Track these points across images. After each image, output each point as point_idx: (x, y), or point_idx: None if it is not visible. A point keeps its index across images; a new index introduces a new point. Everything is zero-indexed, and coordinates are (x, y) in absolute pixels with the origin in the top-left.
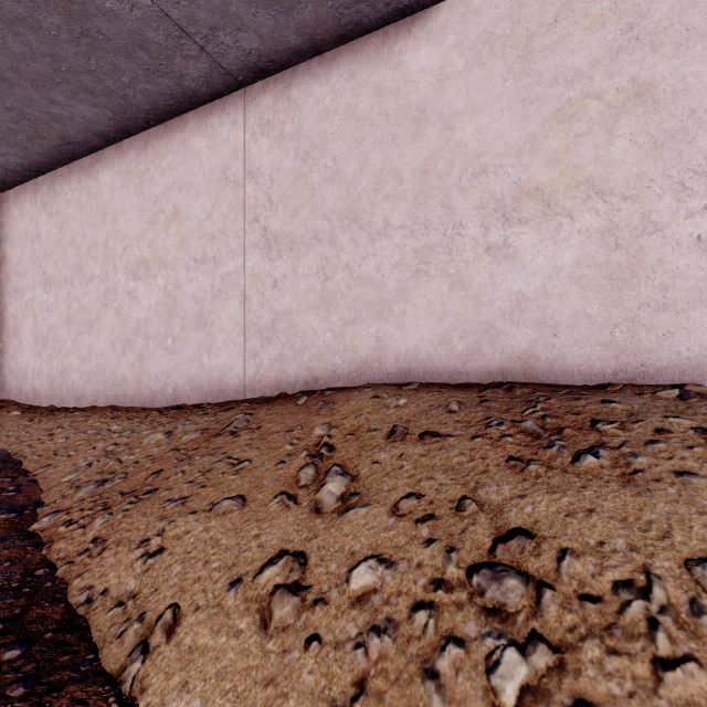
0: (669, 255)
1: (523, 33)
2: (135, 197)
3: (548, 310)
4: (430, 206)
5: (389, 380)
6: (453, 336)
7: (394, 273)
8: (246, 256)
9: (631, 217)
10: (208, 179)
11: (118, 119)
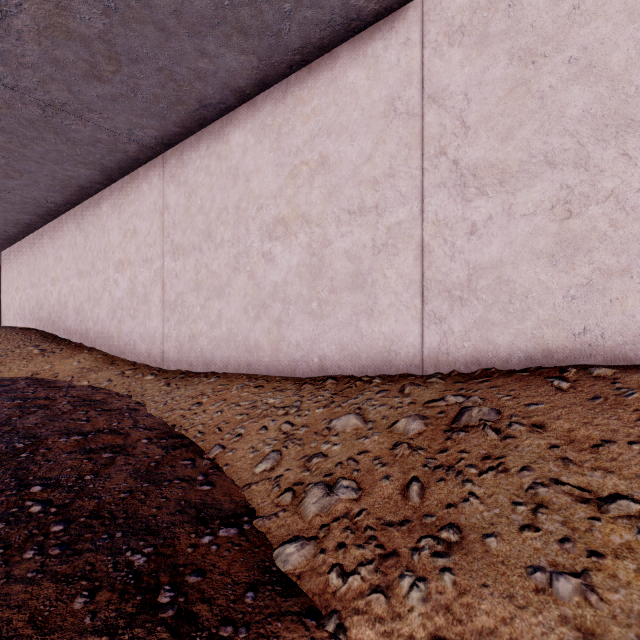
0: None
1: None
2: (271, 152)
3: None
4: None
5: None
6: None
7: None
8: (425, 200)
9: None
10: (367, 116)
11: (261, 68)
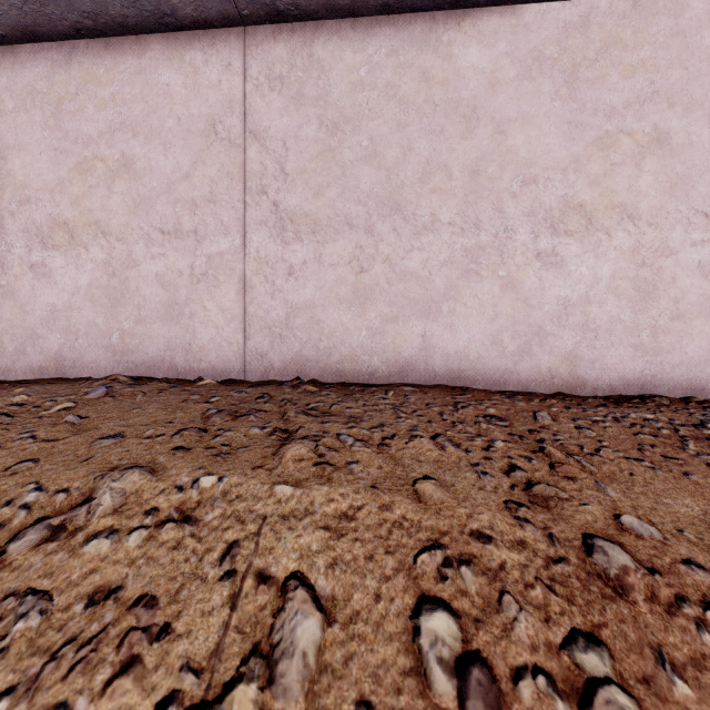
0: (143, 284)
1: (56, 95)
2: None
3: (72, 320)
4: None
5: None
6: (5, 339)
7: None
8: None
9: (122, 254)
10: None
11: None
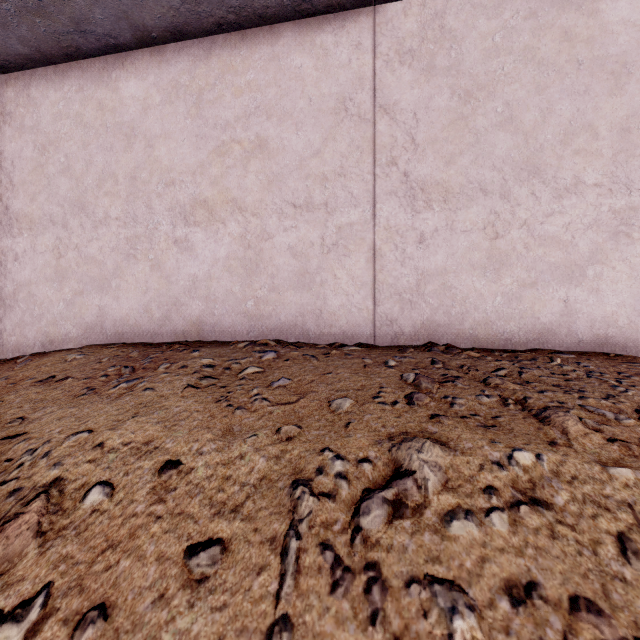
0: (276, 255)
1: (197, 87)
2: None
3: (212, 289)
4: (137, 204)
5: (108, 341)
6: (153, 306)
7: (112, 255)
8: None
9: (256, 227)
10: None
11: None
